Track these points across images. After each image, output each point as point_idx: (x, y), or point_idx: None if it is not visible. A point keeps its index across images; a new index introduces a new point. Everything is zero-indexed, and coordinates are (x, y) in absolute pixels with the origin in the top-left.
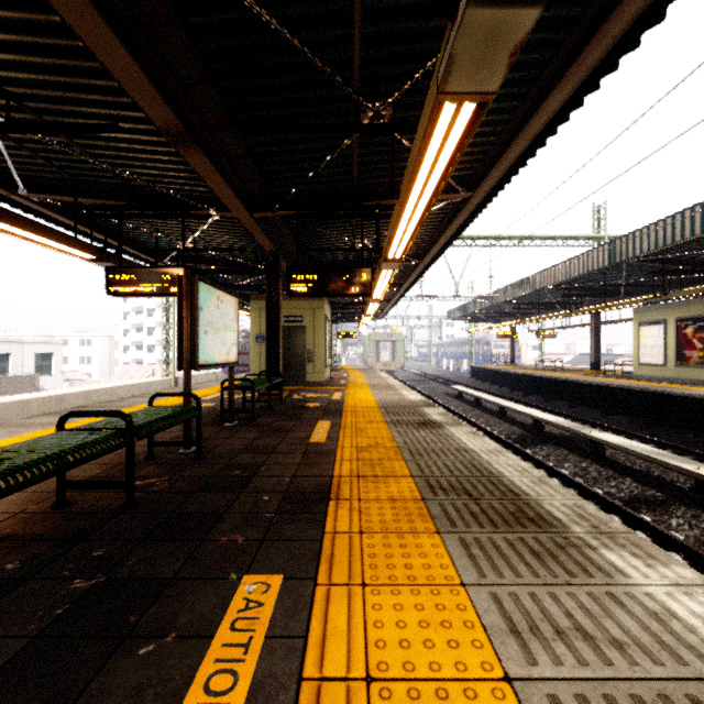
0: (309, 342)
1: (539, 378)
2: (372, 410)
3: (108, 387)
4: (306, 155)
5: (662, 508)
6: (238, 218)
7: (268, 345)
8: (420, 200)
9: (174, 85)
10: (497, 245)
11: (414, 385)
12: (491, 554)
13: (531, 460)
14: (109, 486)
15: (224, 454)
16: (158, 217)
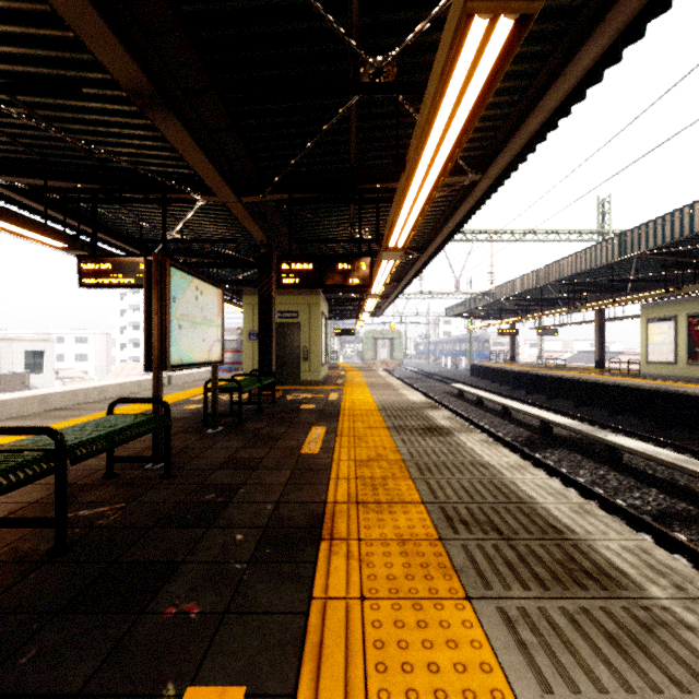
0: (305, 339)
1: (542, 377)
2: (371, 413)
3: (96, 386)
4: (298, 129)
5: (698, 525)
6: (224, 203)
7: (261, 343)
8: (430, 172)
9: (138, 32)
10: (499, 240)
11: (412, 383)
12: (550, 642)
13: (543, 466)
14: (33, 525)
15: (199, 470)
16: (138, 202)
